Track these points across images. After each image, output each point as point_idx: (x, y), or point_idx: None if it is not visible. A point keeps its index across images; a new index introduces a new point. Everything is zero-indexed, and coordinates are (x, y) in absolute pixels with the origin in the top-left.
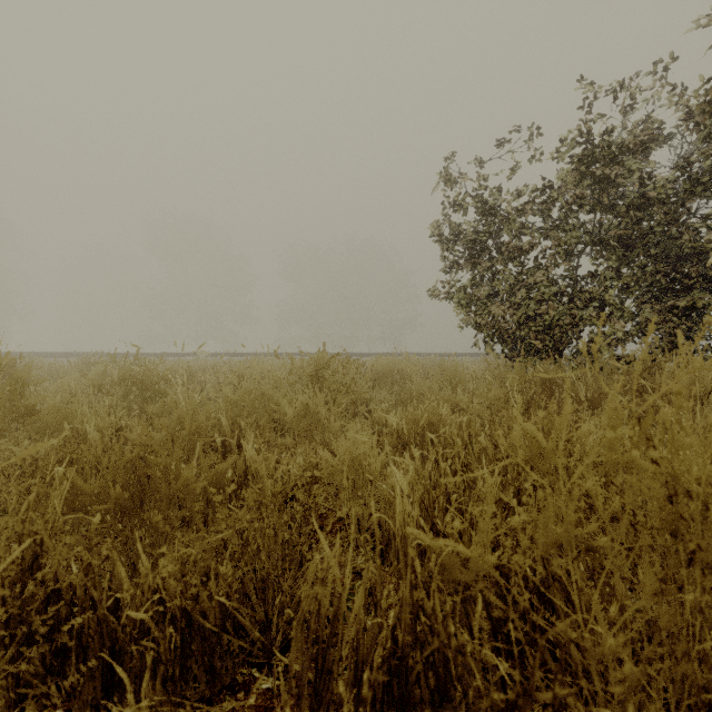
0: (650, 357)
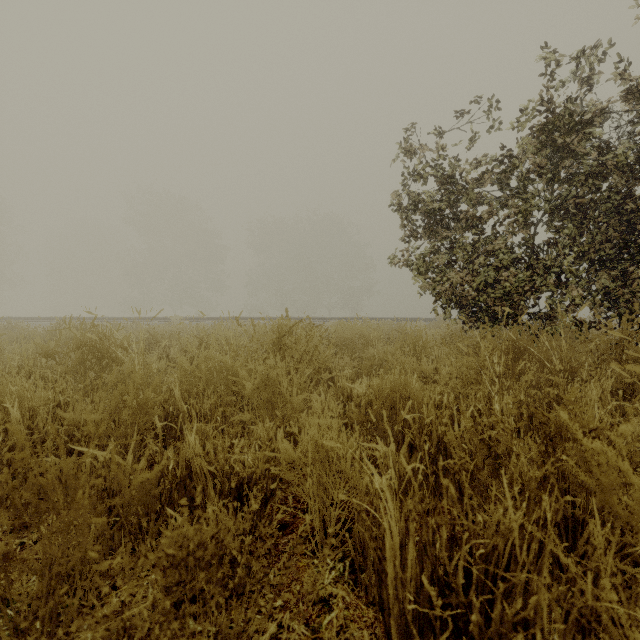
0: (628, 325)
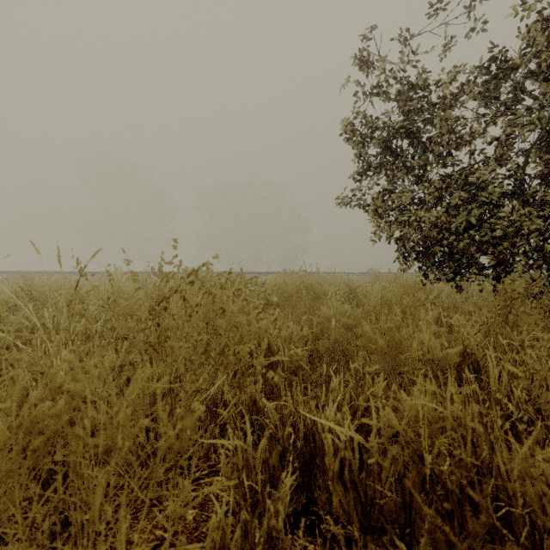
0: None
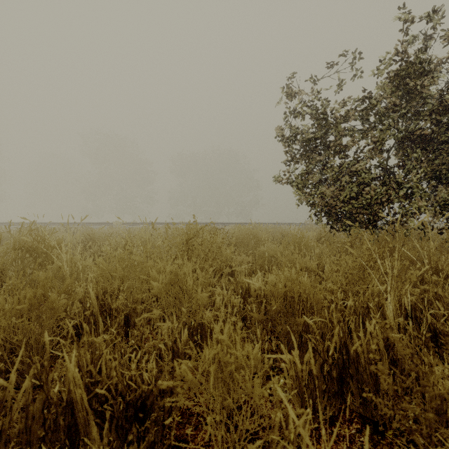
0: None
